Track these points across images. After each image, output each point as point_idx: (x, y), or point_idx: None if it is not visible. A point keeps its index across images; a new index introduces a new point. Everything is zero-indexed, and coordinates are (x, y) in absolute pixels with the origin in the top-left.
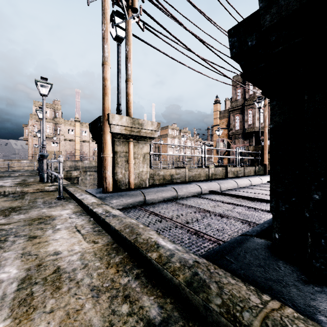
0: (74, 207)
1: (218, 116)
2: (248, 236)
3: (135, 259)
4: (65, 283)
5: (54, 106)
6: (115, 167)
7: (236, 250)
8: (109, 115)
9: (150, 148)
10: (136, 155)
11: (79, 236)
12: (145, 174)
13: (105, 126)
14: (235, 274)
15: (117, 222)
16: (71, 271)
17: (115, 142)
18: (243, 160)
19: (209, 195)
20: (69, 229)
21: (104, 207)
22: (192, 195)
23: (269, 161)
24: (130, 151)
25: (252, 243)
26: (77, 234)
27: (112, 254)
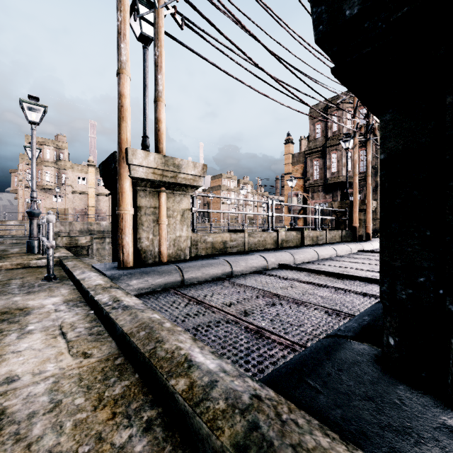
0: (69, 292)
1: (291, 161)
2: (341, 339)
3: (150, 388)
4: (2, 449)
5: (58, 143)
6: (137, 230)
7: (325, 365)
8: (128, 151)
9: (193, 202)
10: (171, 211)
11: (62, 344)
12: (184, 241)
13: (122, 168)
14: (326, 418)
15: (128, 319)
16: (24, 419)
17: (138, 193)
18: (324, 221)
19: (278, 271)
20: (47, 331)
21: (114, 292)
22: (254, 271)
23: (360, 222)
24: (161, 206)
25: (349, 353)
26: (60, 340)
27: (110, 378)
